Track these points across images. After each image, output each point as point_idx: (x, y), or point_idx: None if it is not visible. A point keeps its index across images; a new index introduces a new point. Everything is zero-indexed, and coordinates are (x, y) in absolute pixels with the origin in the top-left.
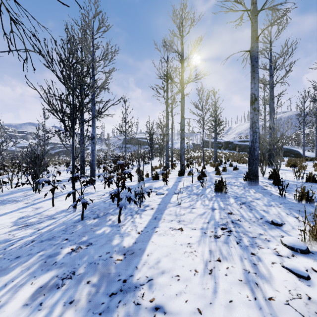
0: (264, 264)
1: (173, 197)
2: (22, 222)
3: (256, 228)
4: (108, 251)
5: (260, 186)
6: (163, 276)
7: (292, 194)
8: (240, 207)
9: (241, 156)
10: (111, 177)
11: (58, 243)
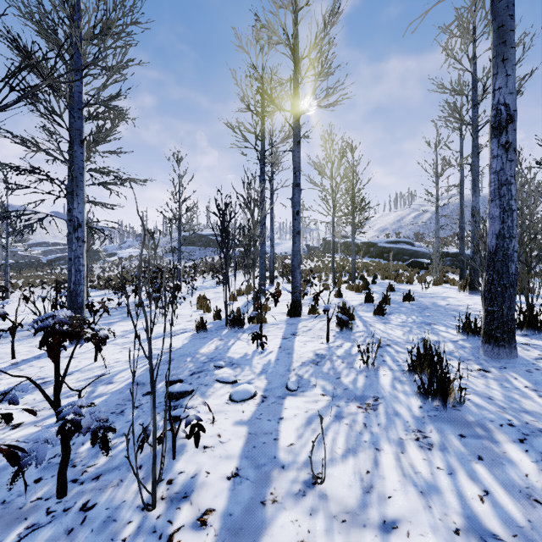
0: None
1: (284, 415)
2: None
3: None
4: None
5: (529, 364)
6: None
7: None
8: None
9: (396, 269)
10: None
11: None
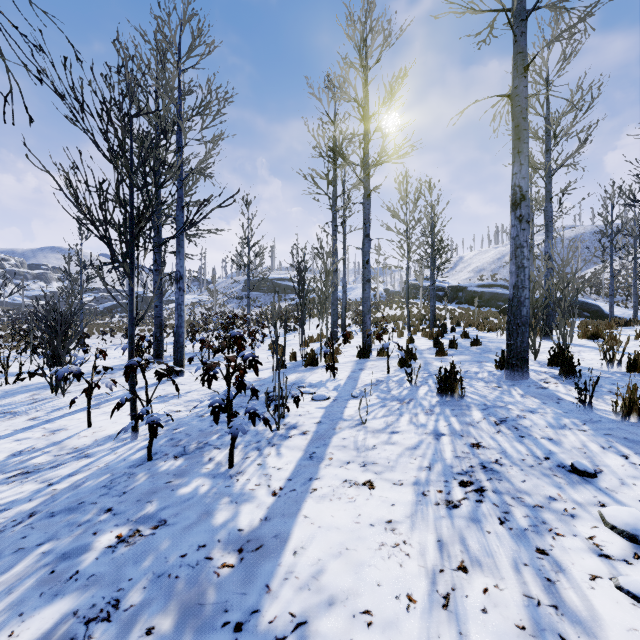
0: (573, 581)
1: (348, 406)
2: (17, 464)
3: (538, 482)
4: (203, 543)
5: (532, 382)
6: (331, 614)
7: (604, 399)
8: (498, 430)
9: (485, 316)
10: (214, 365)
11: (89, 520)
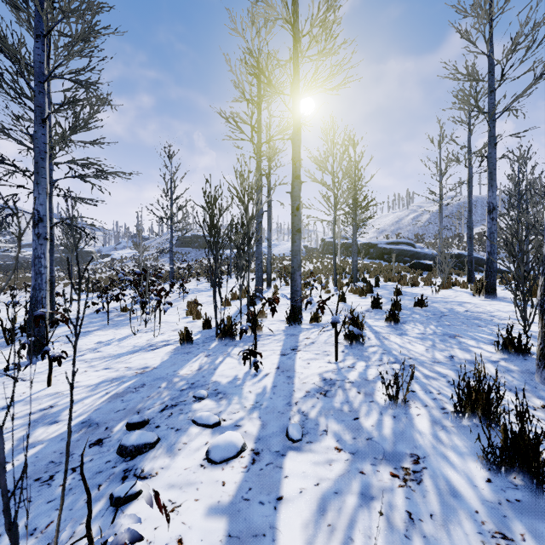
0: None
1: (284, 491)
2: None
3: None
4: None
5: None
6: None
7: None
8: None
9: (398, 271)
10: None
11: None
